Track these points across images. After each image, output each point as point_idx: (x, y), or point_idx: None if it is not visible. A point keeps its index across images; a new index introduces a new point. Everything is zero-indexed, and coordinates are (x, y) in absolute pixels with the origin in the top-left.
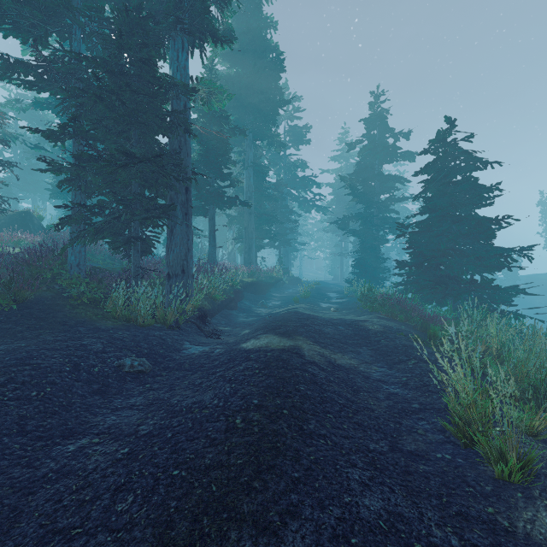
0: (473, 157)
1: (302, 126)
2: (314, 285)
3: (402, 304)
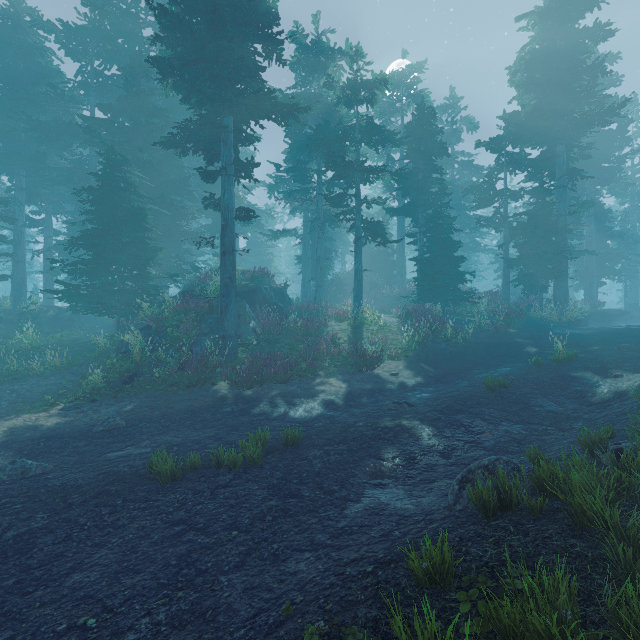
0: None
1: None
2: None
3: None
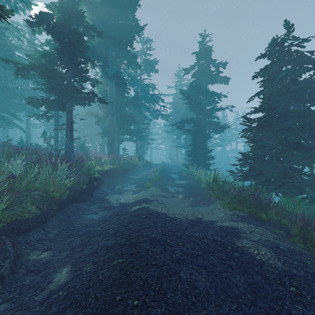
0: (311, 58)
1: (152, 60)
2: (161, 167)
3: (259, 199)
